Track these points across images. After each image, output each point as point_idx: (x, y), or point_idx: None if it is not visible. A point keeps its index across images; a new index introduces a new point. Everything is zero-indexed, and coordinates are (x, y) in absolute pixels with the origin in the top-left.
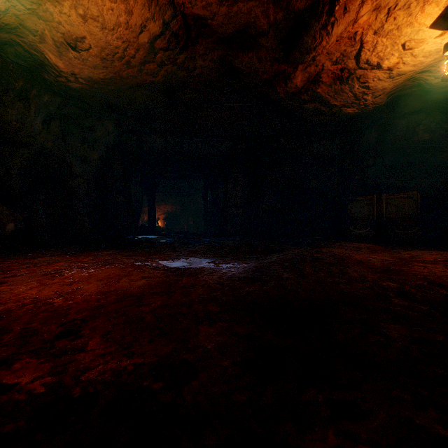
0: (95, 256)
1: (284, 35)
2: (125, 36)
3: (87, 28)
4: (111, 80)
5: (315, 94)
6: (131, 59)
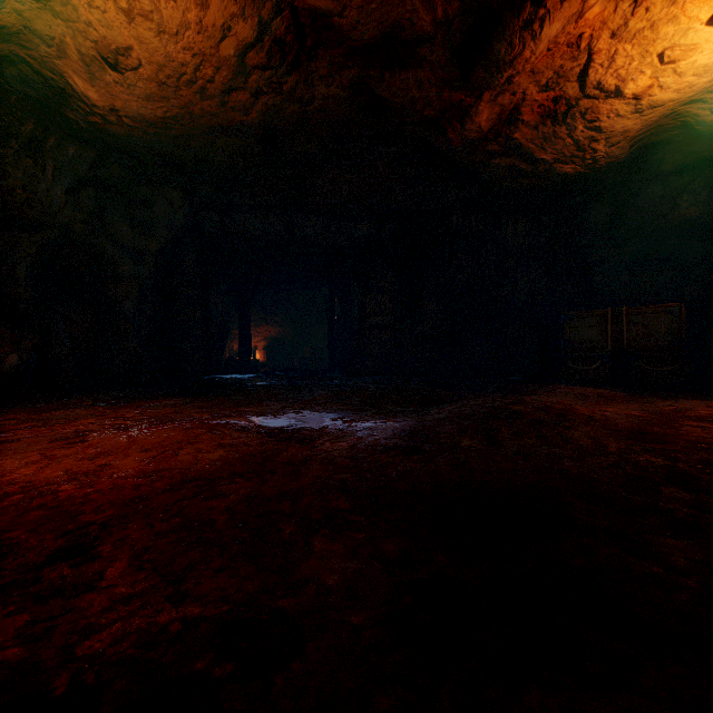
0: (147, 408)
1: (460, 41)
2: (197, 44)
3: (134, 32)
4: (176, 119)
5: (510, 141)
6: (207, 85)
